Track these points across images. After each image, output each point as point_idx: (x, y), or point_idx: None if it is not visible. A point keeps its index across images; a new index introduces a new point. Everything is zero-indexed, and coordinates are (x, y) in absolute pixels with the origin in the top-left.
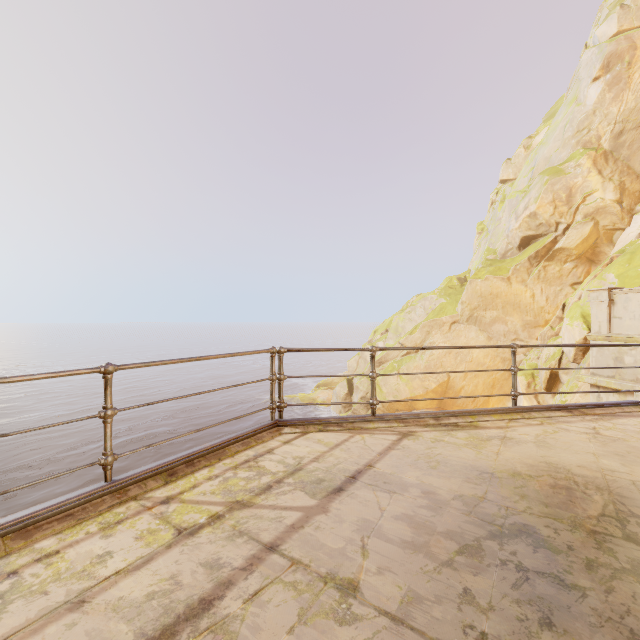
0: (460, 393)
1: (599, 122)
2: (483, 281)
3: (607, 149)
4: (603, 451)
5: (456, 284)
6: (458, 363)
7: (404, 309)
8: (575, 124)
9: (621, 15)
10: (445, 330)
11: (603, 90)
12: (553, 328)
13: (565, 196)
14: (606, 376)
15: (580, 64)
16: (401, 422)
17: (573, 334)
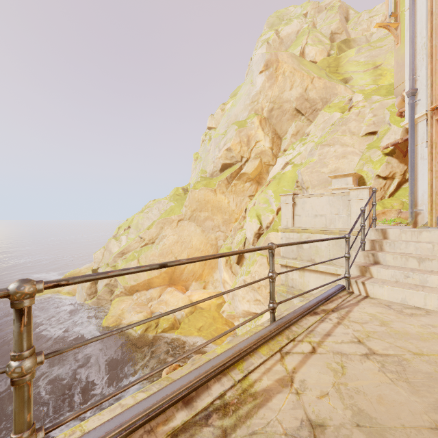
0: (184, 271)
1: (262, 99)
2: (200, 191)
3: (266, 117)
4: (434, 410)
5: (181, 192)
6: (183, 249)
7: (143, 210)
8: (251, 97)
9: (267, 47)
10: (174, 226)
11: (265, 80)
12: (240, 223)
13: (246, 140)
14: (291, 258)
15: (253, 62)
16: None
17: (252, 227)
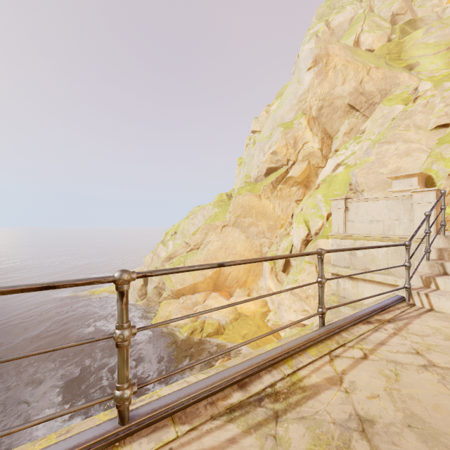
0: (228, 277)
1: (311, 97)
2: (244, 196)
3: (315, 116)
4: None
5: (225, 198)
6: (227, 255)
7: (189, 216)
8: (298, 96)
9: (316, 41)
10: (218, 232)
11: (313, 77)
12: (286, 229)
13: (293, 142)
14: (343, 266)
15: (300, 59)
16: (183, 419)
17: (300, 233)
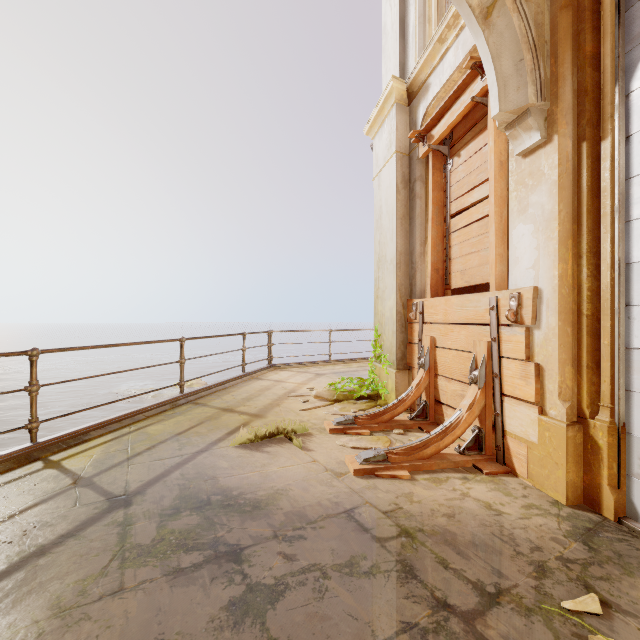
0: None
1: None
2: None
3: None
4: None
5: None
6: None
7: None
8: None
9: None
10: None
11: None
12: None
13: None
14: None
15: None
16: None
17: None
